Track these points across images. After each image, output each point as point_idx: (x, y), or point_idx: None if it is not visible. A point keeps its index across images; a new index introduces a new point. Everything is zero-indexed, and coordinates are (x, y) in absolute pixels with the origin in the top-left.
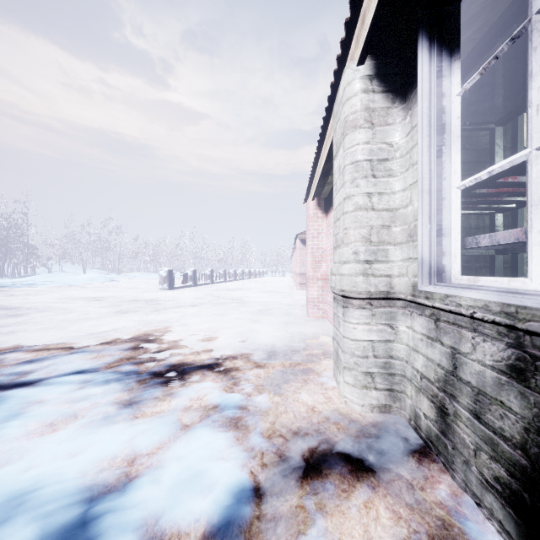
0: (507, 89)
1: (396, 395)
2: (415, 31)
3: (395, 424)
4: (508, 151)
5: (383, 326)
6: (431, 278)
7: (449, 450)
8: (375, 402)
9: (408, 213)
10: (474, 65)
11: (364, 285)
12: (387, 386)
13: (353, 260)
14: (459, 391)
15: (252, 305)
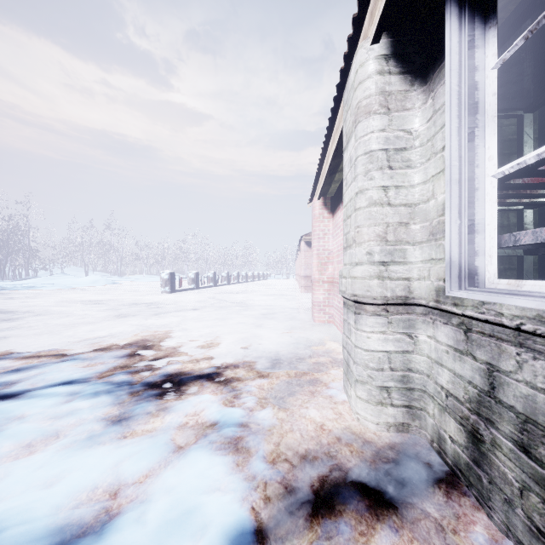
0: (543, 67)
1: (415, 412)
2: (439, 1)
3: (415, 446)
4: (535, 142)
5: (400, 335)
6: (461, 281)
7: (484, 483)
8: (392, 420)
9: (430, 208)
10: (510, 35)
11: (379, 289)
12: (405, 402)
13: (367, 261)
14: (498, 415)
15: (256, 309)
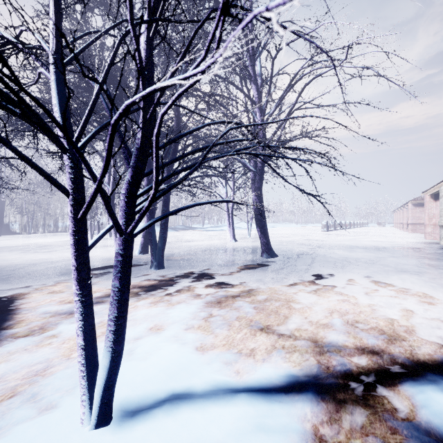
0: None
1: None
2: None
3: None
4: None
5: None
6: None
7: None
8: None
9: None
10: None
11: None
12: None
13: None
14: None
15: (391, 237)
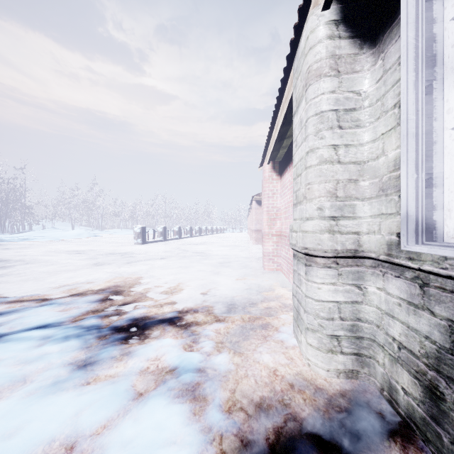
0: None
1: (364, 360)
2: None
3: (365, 394)
4: None
5: (350, 286)
6: (418, 235)
7: (444, 442)
8: (342, 367)
9: (380, 164)
10: None
11: (329, 243)
12: (354, 350)
13: (318, 216)
14: None
15: (214, 258)
